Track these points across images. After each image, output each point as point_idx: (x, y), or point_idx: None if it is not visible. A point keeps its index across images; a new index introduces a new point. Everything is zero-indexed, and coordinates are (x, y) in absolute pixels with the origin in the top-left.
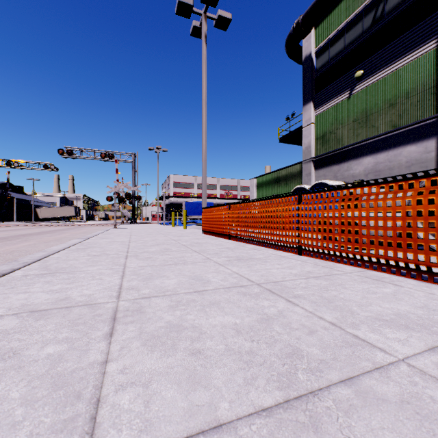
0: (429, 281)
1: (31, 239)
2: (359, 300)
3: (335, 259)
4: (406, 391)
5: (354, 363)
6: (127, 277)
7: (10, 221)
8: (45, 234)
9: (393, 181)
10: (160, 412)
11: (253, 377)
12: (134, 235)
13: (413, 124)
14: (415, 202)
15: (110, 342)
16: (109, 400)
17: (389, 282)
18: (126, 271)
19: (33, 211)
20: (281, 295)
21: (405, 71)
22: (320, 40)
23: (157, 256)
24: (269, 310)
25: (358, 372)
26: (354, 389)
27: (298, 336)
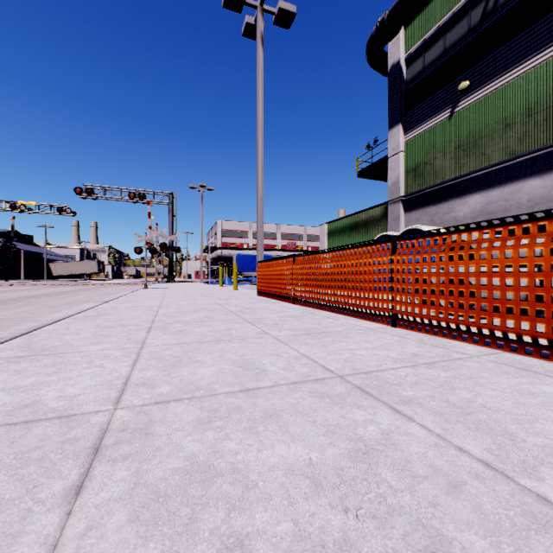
0: None
1: (35, 302)
2: (513, 409)
3: (449, 333)
4: None
5: None
6: (142, 363)
7: (17, 279)
8: (55, 296)
9: (545, 218)
10: None
11: None
12: (168, 297)
13: (538, 150)
14: None
15: (70, 511)
16: None
17: (544, 373)
18: (142, 352)
19: (46, 266)
20: (381, 399)
21: (527, 80)
22: (412, 42)
23: (193, 328)
24: (367, 430)
25: None
26: None
27: (432, 497)
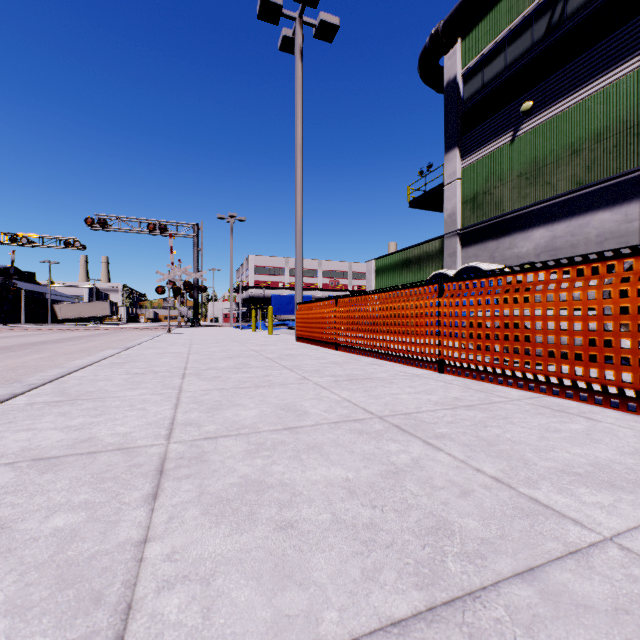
0: (639, 413)
1: (45, 349)
2: (535, 441)
3: (495, 378)
4: (621, 591)
5: (534, 543)
6: (183, 406)
7: (16, 323)
8: (66, 342)
9: (583, 262)
10: (227, 627)
11: (376, 567)
12: (196, 343)
13: (607, 179)
14: (618, 293)
15: (153, 509)
16: (147, 607)
17: (578, 414)
18: (182, 397)
19: (50, 308)
20: (416, 435)
21: (595, 102)
22: (470, 56)
23: (229, 374)
24: (399, 457)
25: (543, 559)
26: (538, 588)
27: (445, 499)
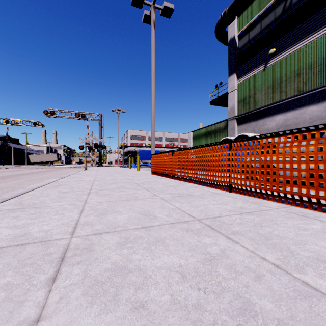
0: None
1: (21, 178)
2: (294, 237)
3: (261, 196)
4: None
5: (317, 324)
6: (85, 212)
7: (9, 164)
8: (32, 174)
9: (315, 130)
10: None
11: None
12: (99, 175)
13: (315, 89)
14: None
15: (50, 290)
16: None
17: (314, 218)
18: (85, 206)
19: (26, 157)
20: (221, 232)
21: (308, 48)
22: (242, 26)
23: (114, 193)
24: (212, 248)
25: None
26: None
27: (246, 282)
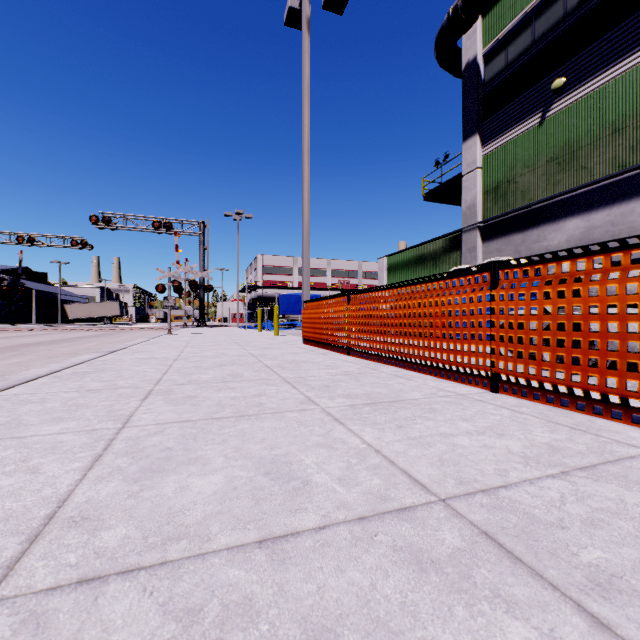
0: None
1: (33, 351)
2: None
3: (588, 406)
4: None
5: None
6: (105, 463)
7: (28, 323)
8: (61, 343)
9: None
10: None
11: None
12: (192, 345)
13: None
14: None
15: None
16: None
17: None
18: (117, 439)
19: (60, 308)
20: (547, 577)
21: None
22: (491, 34)
23: (209, 392)
24: None
25: None
26: None
27: None
